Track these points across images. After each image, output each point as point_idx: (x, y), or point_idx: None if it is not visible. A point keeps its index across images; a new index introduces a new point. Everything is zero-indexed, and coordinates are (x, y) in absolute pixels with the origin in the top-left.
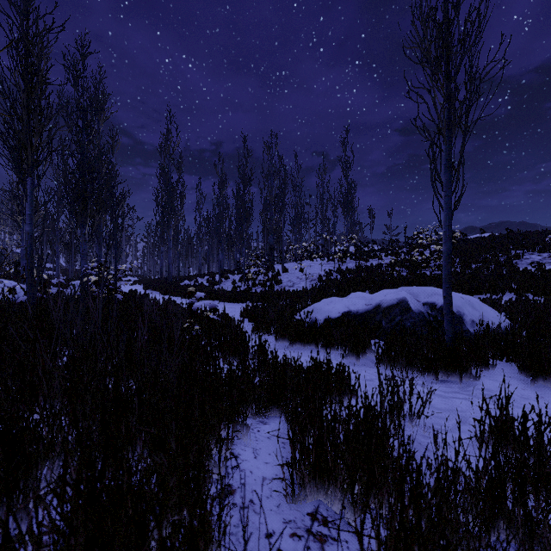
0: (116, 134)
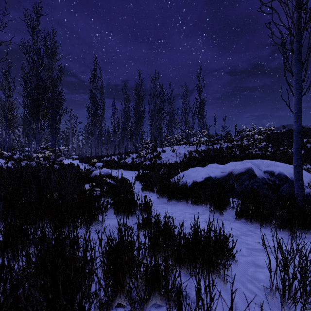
0: (62, 70)
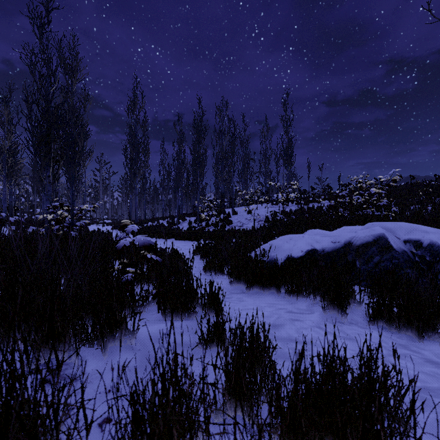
0: (88, 94)
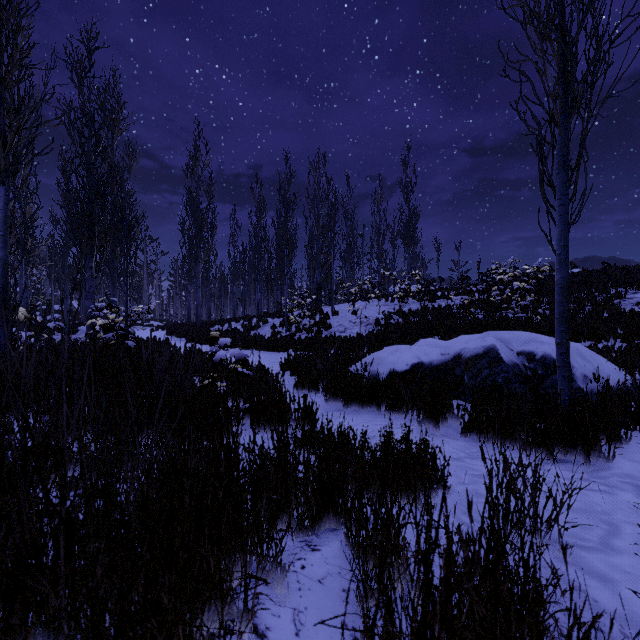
0: (133, 150)
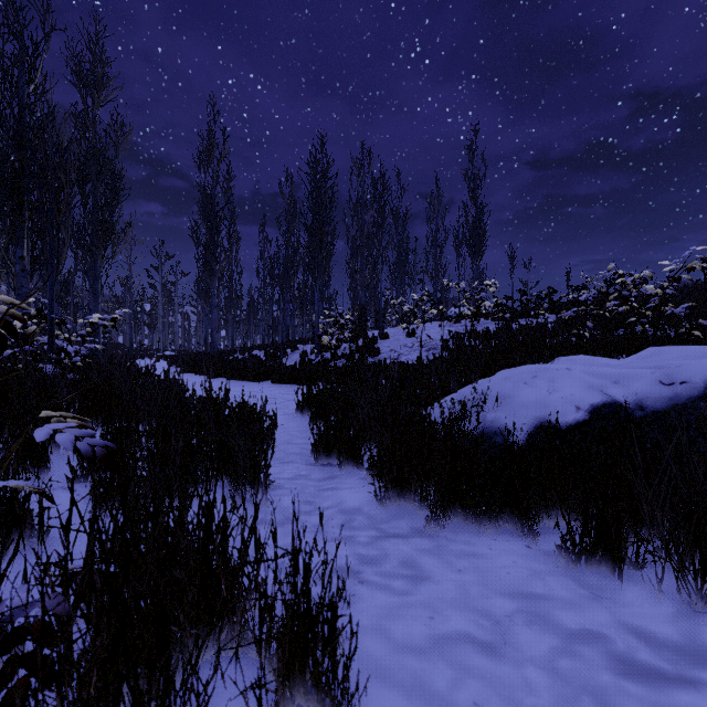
0: (123, 125)
